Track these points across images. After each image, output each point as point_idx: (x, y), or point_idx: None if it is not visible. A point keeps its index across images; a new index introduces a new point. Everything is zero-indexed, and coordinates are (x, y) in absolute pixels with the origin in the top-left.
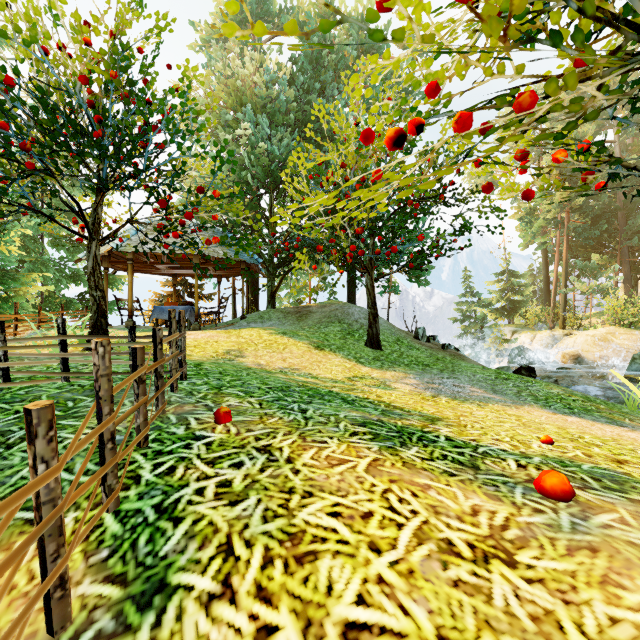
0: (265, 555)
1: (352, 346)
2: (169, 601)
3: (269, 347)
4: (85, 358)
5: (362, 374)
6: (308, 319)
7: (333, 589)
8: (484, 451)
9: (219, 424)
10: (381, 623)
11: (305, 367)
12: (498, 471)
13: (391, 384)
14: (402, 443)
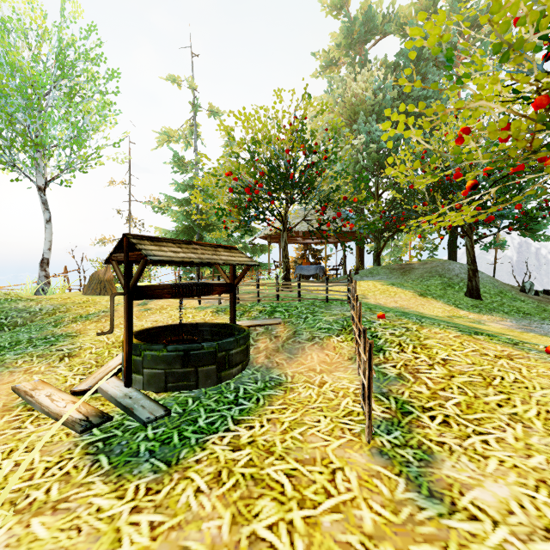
0: (413, 346)
1: (452, 295)
2: (385, 352)
3: (383, 293)
4: (289, 294)
5: (460, 315)
6: (411, 274)
7: (438, 353)
8: (527, 342)
9: (380, 319)
10: (454, 359)
11: (412, 307)
12: (529, 347)
13: (485, 323)
14: (475, 334)
